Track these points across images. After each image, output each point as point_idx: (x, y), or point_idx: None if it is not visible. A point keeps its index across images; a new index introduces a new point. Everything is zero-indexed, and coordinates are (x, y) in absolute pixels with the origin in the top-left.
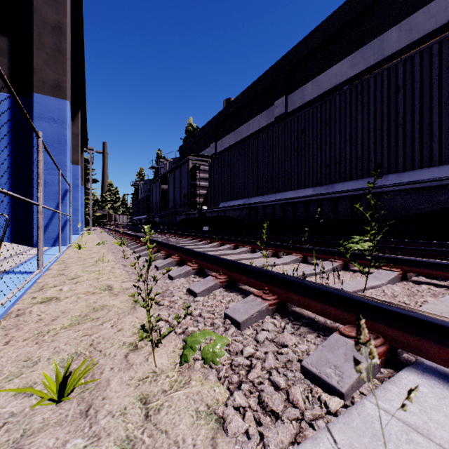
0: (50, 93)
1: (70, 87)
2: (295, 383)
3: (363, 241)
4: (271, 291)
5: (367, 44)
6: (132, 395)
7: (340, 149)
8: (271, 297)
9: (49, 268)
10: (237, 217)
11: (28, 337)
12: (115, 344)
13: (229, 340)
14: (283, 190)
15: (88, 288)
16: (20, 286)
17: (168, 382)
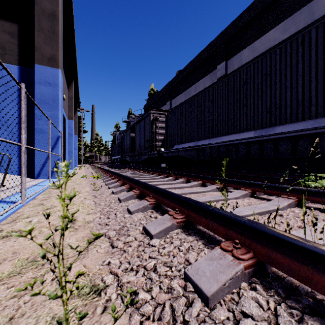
0: (47, 64)
1: (62, 59)
2: None
3: (321, 179)
4: (242, 243)
5: (298, 11)
6: None
7: (280, 95)
8: (246, 256)
9: (35, 197)
10: (188, 157)
11: None
12: (40, 321)
13: None
14: (226, 134)
15: (54, 221)
16: None
17: None
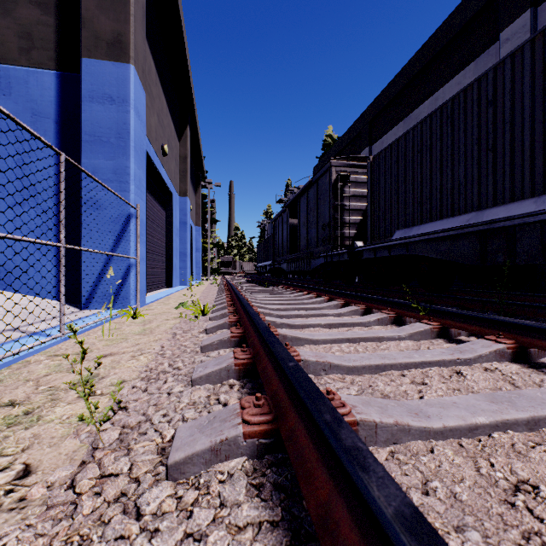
0: (106, 55)
1: (141, 50)
2: None
3: None
4: None
5: None
6: None
7: None
8: None
9: None
10: (441, 257)
11: None
12: None
13: None
14: None
15: None
16: None
17: None
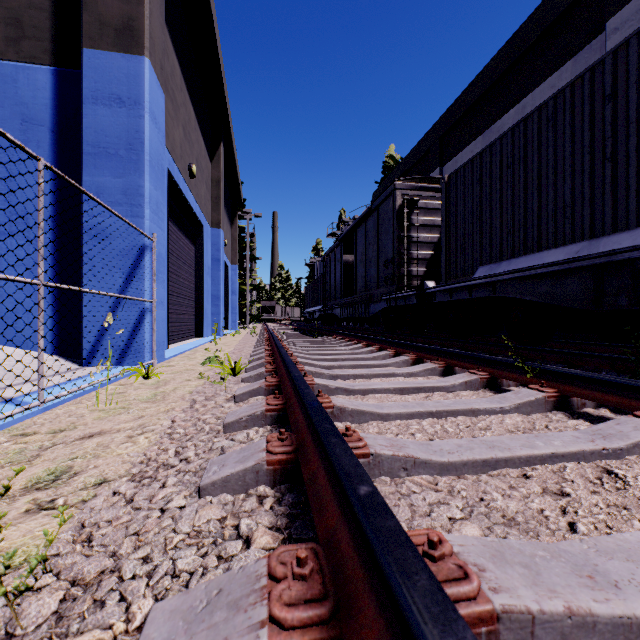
0: (114, 45)
1: (160, 41)
2: None
3: None
4: None
5: None
6: None
7: None
8: None
9: None
10: (540, 300)
11: None
12: None
13: None
14: None
15: None
16: None
17: None
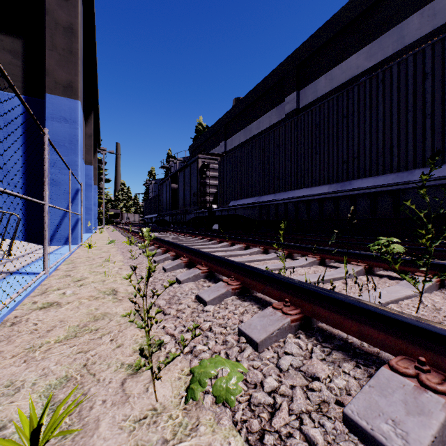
0: (62, 93)
1: (81, 87)
2: (337, 439)
3: (391, 243)
4: (293, 303)
5: (386, 33)
6: (124, 445)
7: (359, 143)
8: (294, 311)
9: (57, 268)
10: (247, 216)
11: (17, 352)
12: (112, 366)
13: (245, 369)
14: (296, 188)
15: (92, 292)
16: (21, 290)
17: (171, 427)
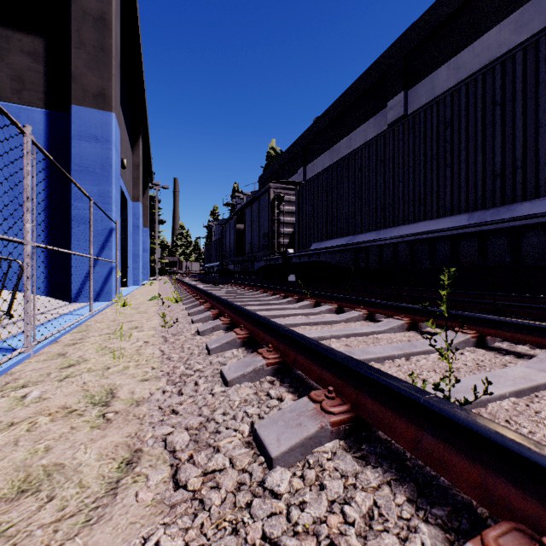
0: (92, 104)
1: (118, 97)
2: None
3: None
4: None
5: None
6: None
7: (525, 143)
8: None
9: (57, 340)
10: (337, 263)
11: None
12: None
13: None
14: (411, 221)
15: (71, 396)
16: None
17: None
